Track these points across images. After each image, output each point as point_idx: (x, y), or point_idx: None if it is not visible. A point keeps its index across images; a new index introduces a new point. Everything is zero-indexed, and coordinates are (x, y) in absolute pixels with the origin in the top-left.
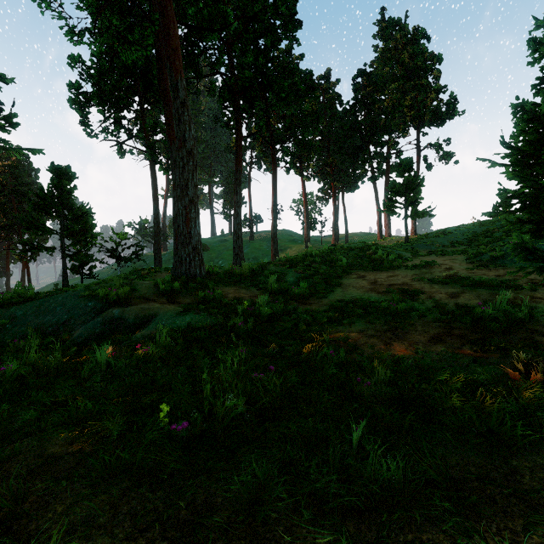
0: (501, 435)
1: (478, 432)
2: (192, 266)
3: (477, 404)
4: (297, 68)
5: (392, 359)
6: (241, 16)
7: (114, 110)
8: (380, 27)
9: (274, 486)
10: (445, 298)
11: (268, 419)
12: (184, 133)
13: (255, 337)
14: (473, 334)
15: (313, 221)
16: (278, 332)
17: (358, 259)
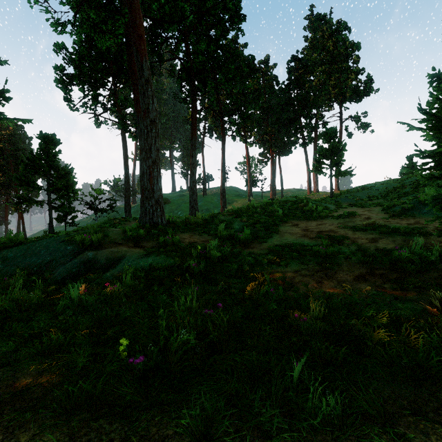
0: (427, 369)
1: (406, 365)
2: (155, 216)
3: (403, 338)
4: (242, 54)
5: (323, 295)
6: (196, 11)
7: (92, 88)
8: (309, 21)
9: (222, 420)
10: (366, 243)
11: (216, 351)
12: (148, 105)
13: (206, 276)
14: (391, 274)
15: (254, 179)
16: (226, 272)
17: (292, 210)
